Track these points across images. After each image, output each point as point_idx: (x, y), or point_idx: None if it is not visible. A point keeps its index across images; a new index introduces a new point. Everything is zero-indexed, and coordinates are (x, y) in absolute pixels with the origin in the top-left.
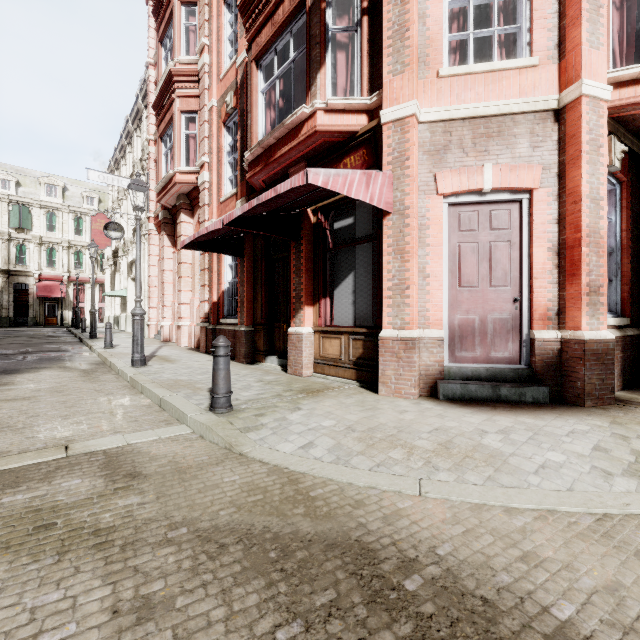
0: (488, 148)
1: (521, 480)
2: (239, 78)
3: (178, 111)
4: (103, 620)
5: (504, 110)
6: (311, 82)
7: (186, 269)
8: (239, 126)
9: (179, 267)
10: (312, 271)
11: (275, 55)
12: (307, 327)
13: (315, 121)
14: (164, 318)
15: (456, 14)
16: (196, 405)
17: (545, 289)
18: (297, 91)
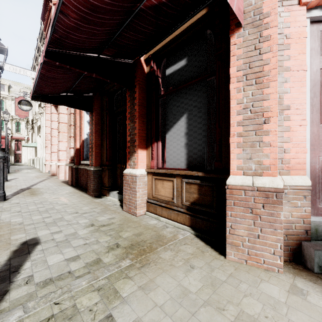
0: None
1: None
2: None
3: None
4: None
5: None
6: None
7: (63, 127)
8: None
9: (58, 125)
10: (145, 117)
11: None
12: (140, 169)
13: None
14: (52, 160)
15: None
16: None
17: None
18: None
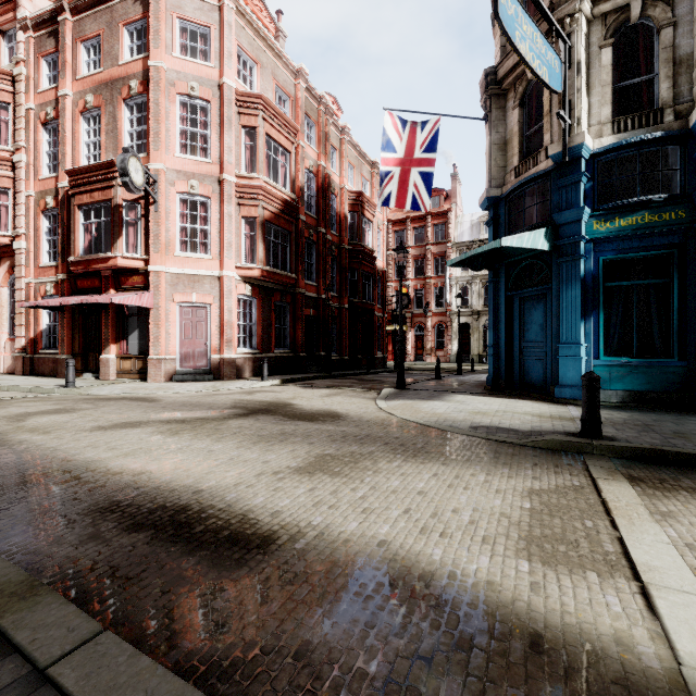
0: (194, 286)
1: (174, 391)
2: (60, 195)
3: None
4: (71, 402)
5: (200, 273)
6: (115, 242)
7: None
8: (60, 226)
9: None
10: (116, 326)
11: (92, 210)
12: (113, 355)
13: (117, 261)
14: None
15: (185, 228)
16: (56, 387)
17: (215, 340)
18: (106, 235)
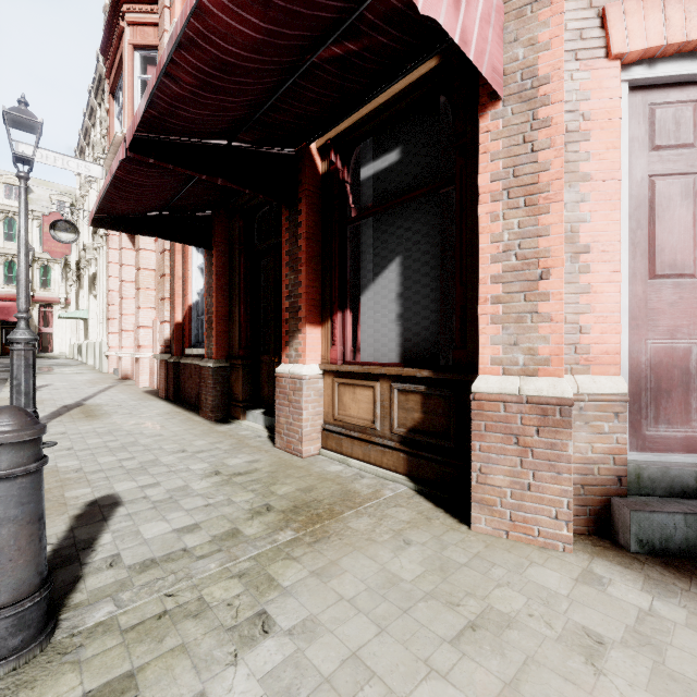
0: None
1: None
2: None
3: (129, 45)
4: None
5: None
6: None
7: (147, 278)
8: None
9: (137, 275)
10: (319, 261)
11: None
12: (310, 364)
13: None
14: (123, 347)
15: None
16: None
17: None
18: None
